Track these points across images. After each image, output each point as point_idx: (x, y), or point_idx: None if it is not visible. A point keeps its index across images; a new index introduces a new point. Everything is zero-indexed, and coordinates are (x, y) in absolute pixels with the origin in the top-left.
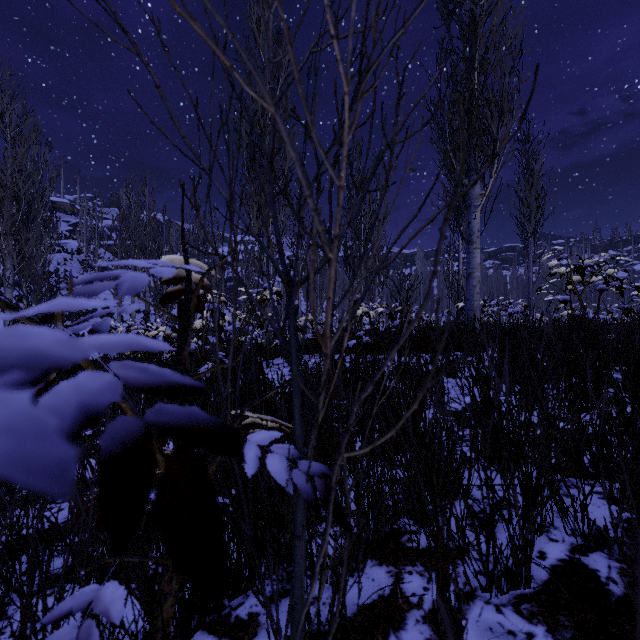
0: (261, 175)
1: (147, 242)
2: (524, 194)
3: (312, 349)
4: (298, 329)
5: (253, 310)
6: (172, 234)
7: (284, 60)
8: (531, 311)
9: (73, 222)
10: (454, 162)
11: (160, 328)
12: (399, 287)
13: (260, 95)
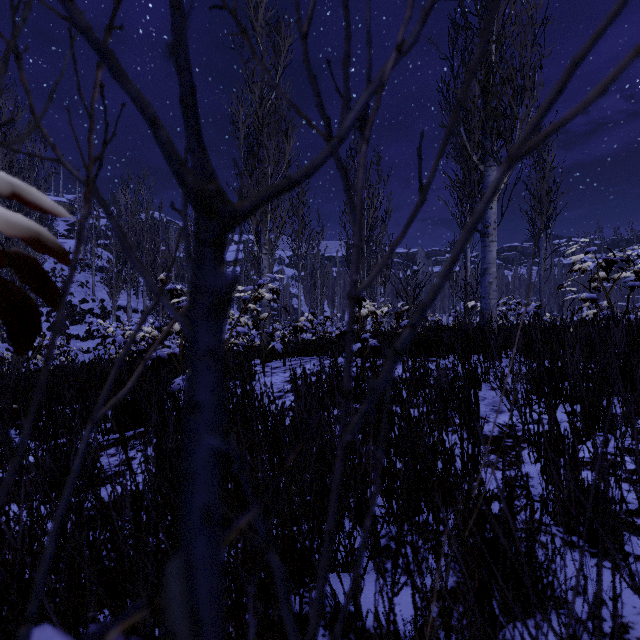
0: (259, 169)
1: (145, 241)
2: (535, 187)
3: (312, 351)
4: (297, 330)
5: (155, 300)
6: (171, 233)
7: (283, 48)
8: (542, 311)
9: (72, 221)
10: (468, 146)
11: (146, 329)
12: (406, 285)
13: (258, 85)
